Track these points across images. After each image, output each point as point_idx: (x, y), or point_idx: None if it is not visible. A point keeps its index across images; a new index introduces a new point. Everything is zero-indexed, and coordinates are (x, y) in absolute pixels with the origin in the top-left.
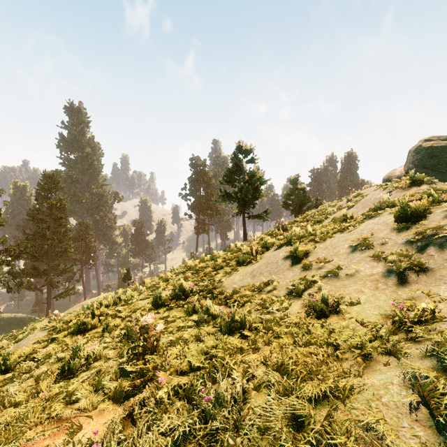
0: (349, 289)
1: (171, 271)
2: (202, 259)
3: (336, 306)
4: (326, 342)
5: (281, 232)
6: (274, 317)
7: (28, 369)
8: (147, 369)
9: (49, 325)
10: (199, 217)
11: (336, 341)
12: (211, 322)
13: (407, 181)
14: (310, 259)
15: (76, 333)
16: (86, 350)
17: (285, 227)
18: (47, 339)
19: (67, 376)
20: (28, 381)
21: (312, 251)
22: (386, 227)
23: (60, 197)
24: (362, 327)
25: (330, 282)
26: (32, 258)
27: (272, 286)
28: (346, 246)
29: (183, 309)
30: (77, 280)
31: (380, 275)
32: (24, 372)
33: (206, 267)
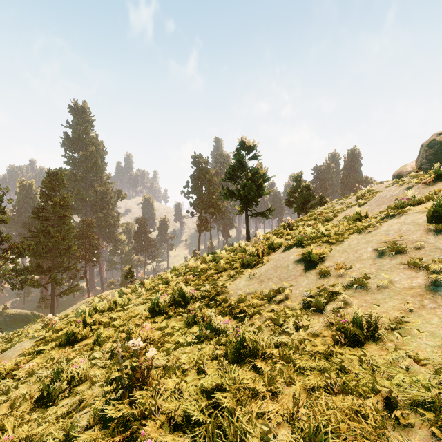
0: (385, 306)
1: (172, 271)
2: (204, 259)
3: (372, 330)
4: (372, 389)
5: (288, 232)
6: (292, 340)
7: (5, 390)
8: (132, 412)
9: (37, 334)
10: (201, 215)
11: (393, 395)
12: (215, 340)
13: (431, 176)
14: (326, 264)
15: (64, 344)
16: (69, 370)
17: (291, 226)
18: (33, 351)
19: (46, 402)
20: (3, 406)
21: (328, 255)
22: (418, 228)
23: (64, 195)
24: (418, 366)
25: (357, 295)
26: (36, 255)
27: (284, 295)
28: (369, 249)
29: (182, 318)
30: (80, 277)
31: (423, 289)
32: (0, 393)
33: (208, 269)
